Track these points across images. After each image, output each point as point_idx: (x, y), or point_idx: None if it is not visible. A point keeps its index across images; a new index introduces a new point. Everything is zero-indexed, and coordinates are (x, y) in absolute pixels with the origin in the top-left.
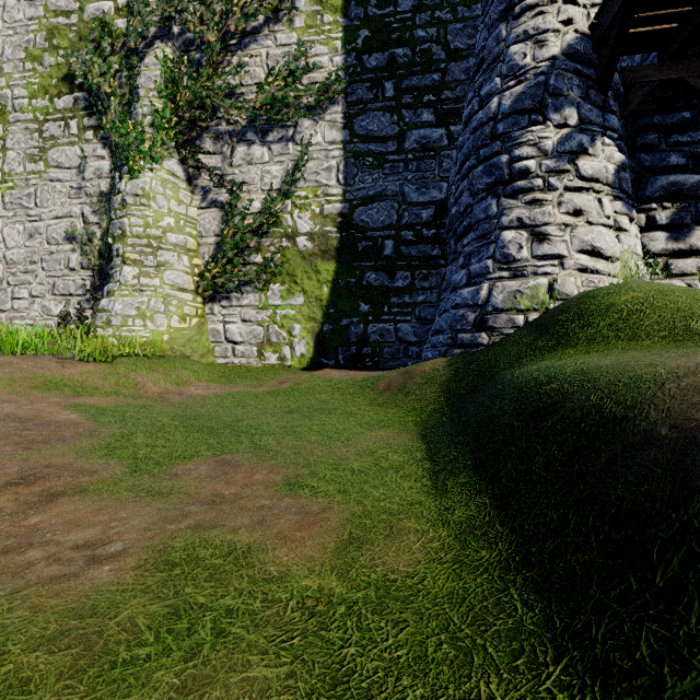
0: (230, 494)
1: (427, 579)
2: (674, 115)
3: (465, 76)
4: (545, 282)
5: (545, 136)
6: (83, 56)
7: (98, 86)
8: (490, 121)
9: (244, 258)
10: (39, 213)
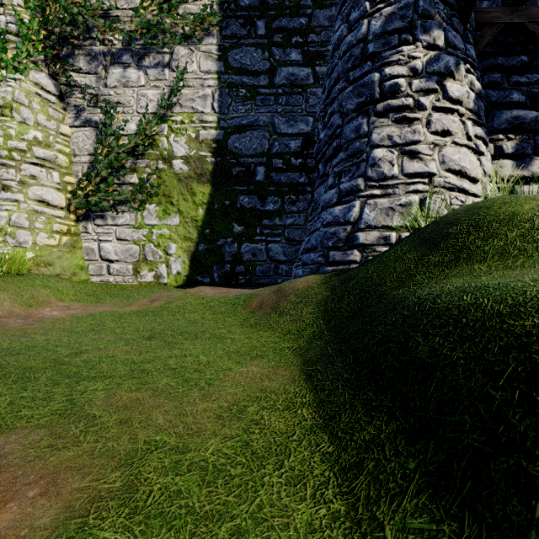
0: None
1: None
2: (514, 58)
3: (328, 22)
4: (416, 199)
5: (415, 55)
6: None
7: None
8: (360, 44)
9: (119, 178)
10: None
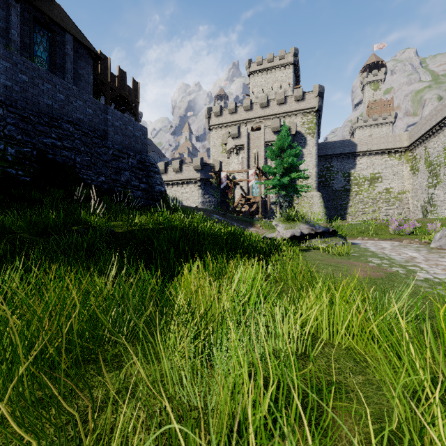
0: None
1: None
2: None
3: None
4: None
5: None
6: None
7: None
8: None
9: None
10: (445, 188)
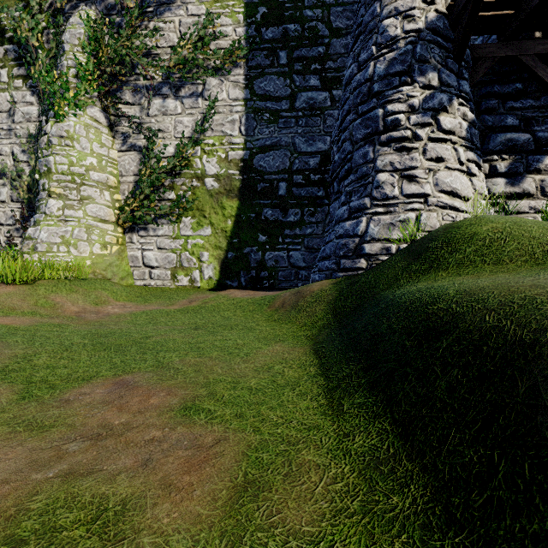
0: (119, 425)
1: (335, 545)
2: (509, 85)
3: (344, 50)
4: (413, 216)
5: (413, 94)
6: (12, 12)
7: (27, 40)
8: (367, 82)
9: (159, 195)
10: None
